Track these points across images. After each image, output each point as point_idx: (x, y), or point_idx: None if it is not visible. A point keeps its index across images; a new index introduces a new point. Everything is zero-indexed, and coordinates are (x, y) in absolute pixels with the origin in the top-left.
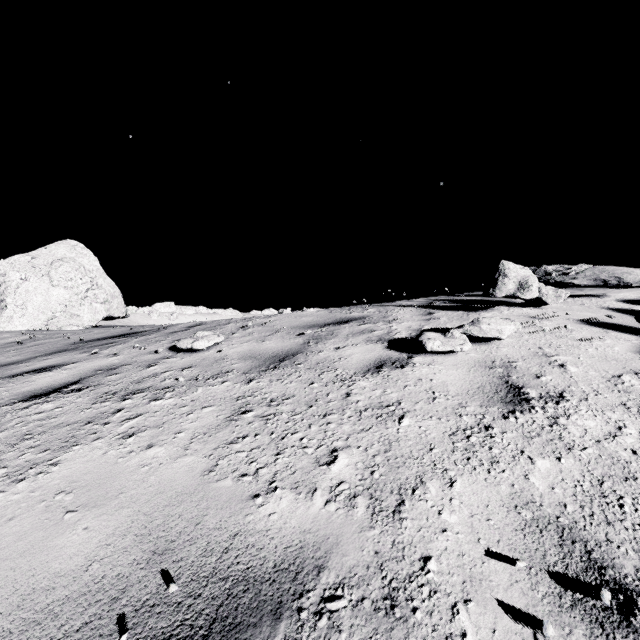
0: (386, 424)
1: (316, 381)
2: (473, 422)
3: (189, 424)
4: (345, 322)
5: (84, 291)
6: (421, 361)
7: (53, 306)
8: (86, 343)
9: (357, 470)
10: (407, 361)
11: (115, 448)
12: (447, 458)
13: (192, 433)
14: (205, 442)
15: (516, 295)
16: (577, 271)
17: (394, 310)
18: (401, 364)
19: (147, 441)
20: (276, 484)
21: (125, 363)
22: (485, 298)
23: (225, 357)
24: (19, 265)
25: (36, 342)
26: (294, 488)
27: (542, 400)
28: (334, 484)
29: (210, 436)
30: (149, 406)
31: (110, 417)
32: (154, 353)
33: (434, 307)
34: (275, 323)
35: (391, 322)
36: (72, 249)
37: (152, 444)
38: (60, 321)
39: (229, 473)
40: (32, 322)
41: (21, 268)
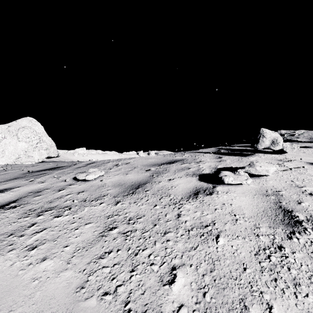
0: (208, 243)
1: (158, 204)
2: (268, 242)
3: (74, 238)
4: (173, 162)
5: (35, 143)
6: (221, 190)
7: (19, 151)
8: (30, 173)
9: (192, 291)
10: (213, 189)
11: (20, 260)
12: (259, 279)
13: (75, 247)
14: (82, 256)
15: (270, 148)
16: (299, 133)
17: (199, 155)
18: (209, 192)
19: (43, 254)
20: (130, 306)
21: (46, 188)
22: (247, 148)
23: (104, 185)
24: (1, 130)
25: (5, 172)
26: (144, 311)
27: (309, 222)
28: (175, 308)
29: (86, 250)
30: (52, 221)
31: (25, 230)
32: (64, 181)
33: (221, 153)
34: (134, 162)
35: (199, 163)
36: (30, 122)
37: (46, 257)
38: (22, 159)
39: (95, 291)
40: (7, 160)
41: (2, 132)
